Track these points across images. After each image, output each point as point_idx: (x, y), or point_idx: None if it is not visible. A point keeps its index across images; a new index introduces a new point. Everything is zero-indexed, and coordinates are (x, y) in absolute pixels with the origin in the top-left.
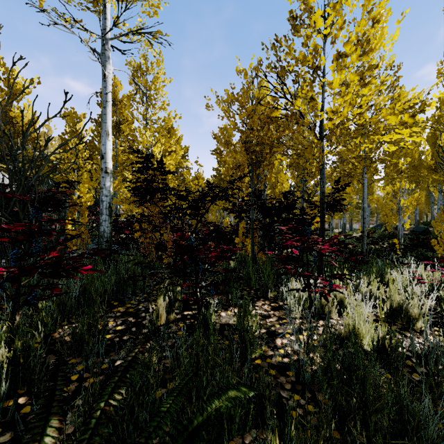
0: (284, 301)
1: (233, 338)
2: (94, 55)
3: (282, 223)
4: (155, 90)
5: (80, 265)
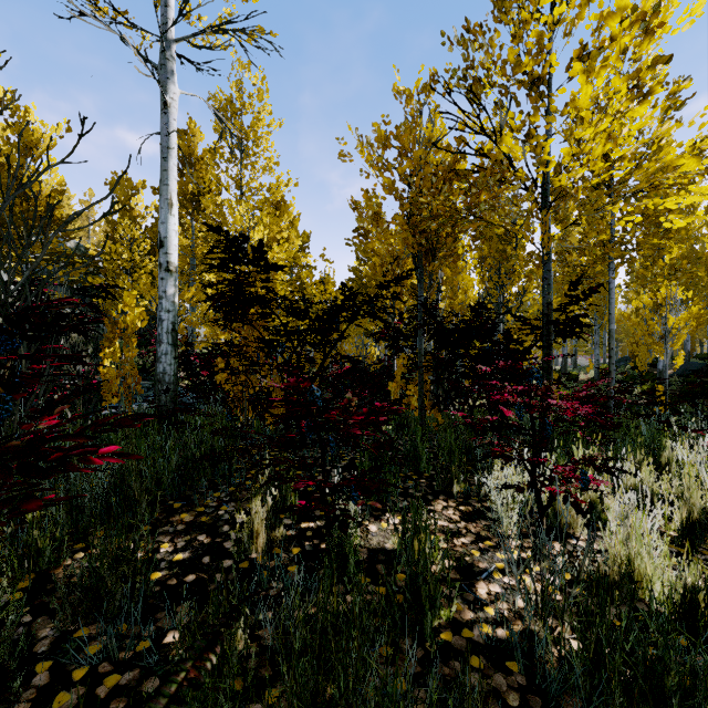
0: (483, 501)
1: (394, 580)
2: (146, 66)
3: (474, 359)
4: (256, 140)
5: (81, 451)
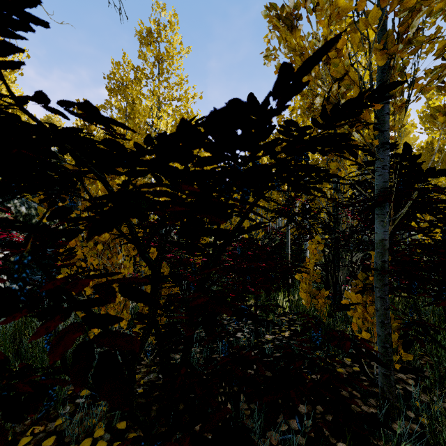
0: None
1: None
2: None
3: None
4: (170, 63)
5: None
